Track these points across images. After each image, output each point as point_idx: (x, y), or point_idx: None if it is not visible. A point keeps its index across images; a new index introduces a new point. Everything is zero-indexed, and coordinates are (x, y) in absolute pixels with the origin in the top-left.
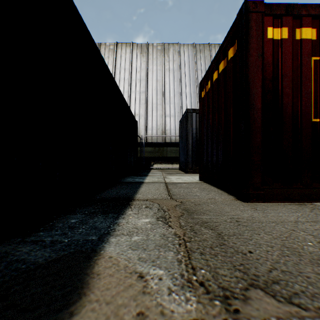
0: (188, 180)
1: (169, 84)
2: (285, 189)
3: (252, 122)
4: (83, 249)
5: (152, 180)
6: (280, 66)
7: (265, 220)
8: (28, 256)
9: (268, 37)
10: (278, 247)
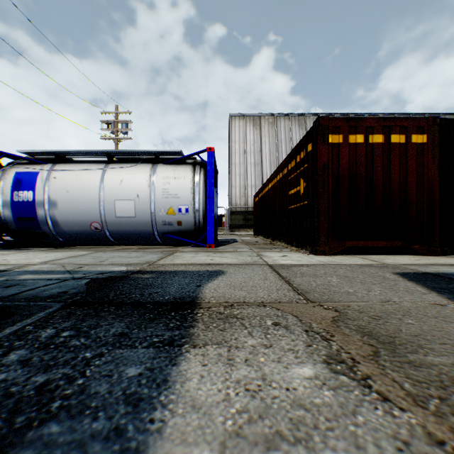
0: None
1: None
2: None
3: None
4: None
5: None
6: None
7: None
8: None
9: None
10: None
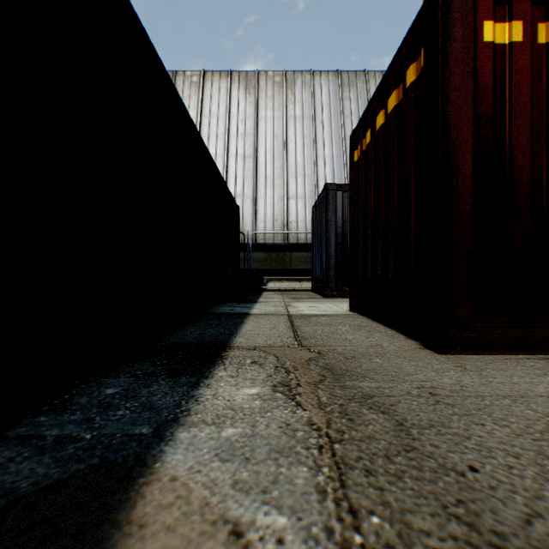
0: (330, 310)
1: (295, 142)
2: (518, 329)
3: (454, 201)
4: (119, 457)
5: (265, 310)
6: (507, 95)
7: (488, 393)
8: (1, 475)
9: (485, 39)
10: (529, 456)
